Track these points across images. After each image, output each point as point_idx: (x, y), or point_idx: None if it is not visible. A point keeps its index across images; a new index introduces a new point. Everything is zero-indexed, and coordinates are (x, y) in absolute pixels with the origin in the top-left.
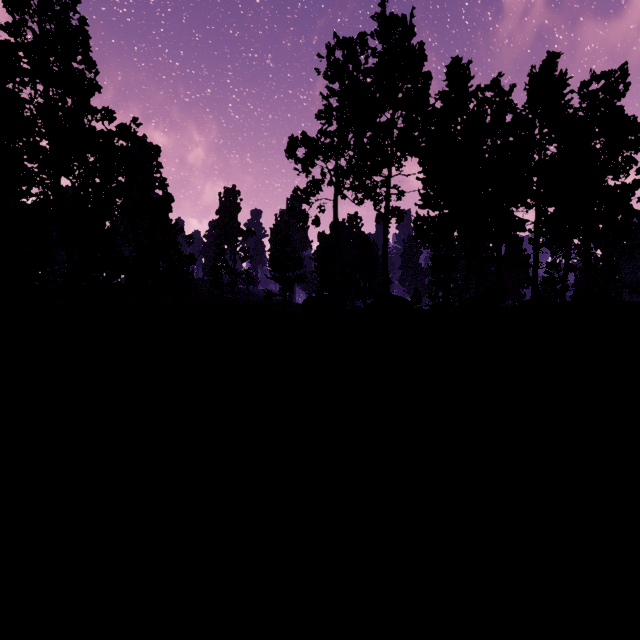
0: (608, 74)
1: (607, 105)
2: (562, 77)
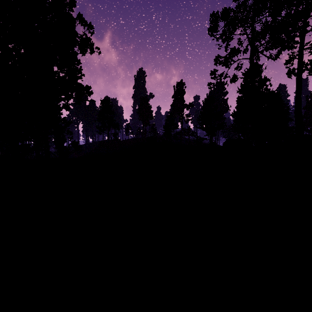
0: None
1: None
2: None
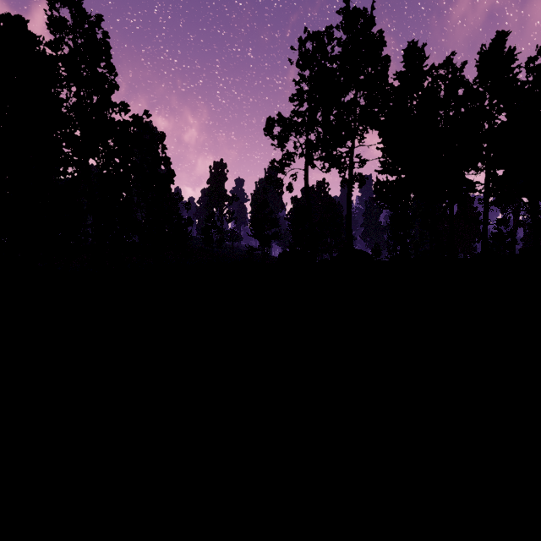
0: None
1: None
2: (511, 53)
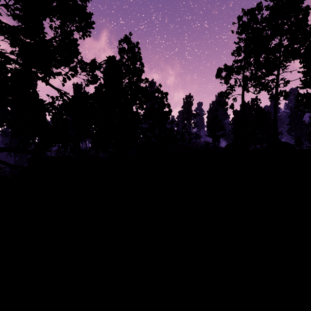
0: None
1: None
2: None
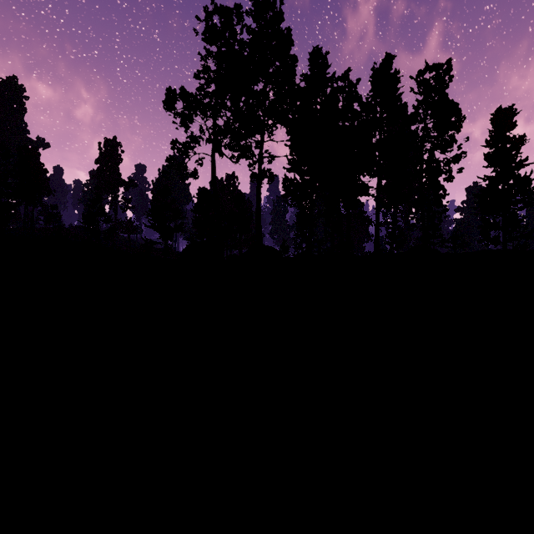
0: (438, 66)
1: (437, 91)
2: (396, 74)
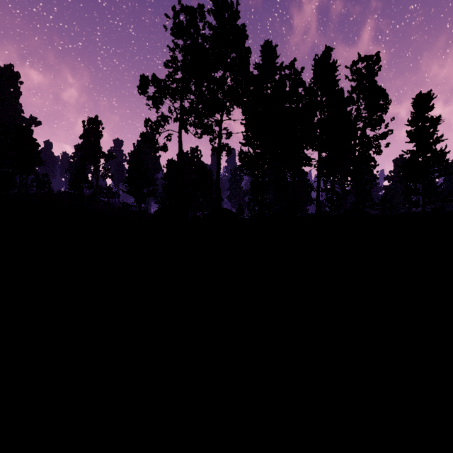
0: (369, 58)
1: (368, 79)
2: (334, 64)
